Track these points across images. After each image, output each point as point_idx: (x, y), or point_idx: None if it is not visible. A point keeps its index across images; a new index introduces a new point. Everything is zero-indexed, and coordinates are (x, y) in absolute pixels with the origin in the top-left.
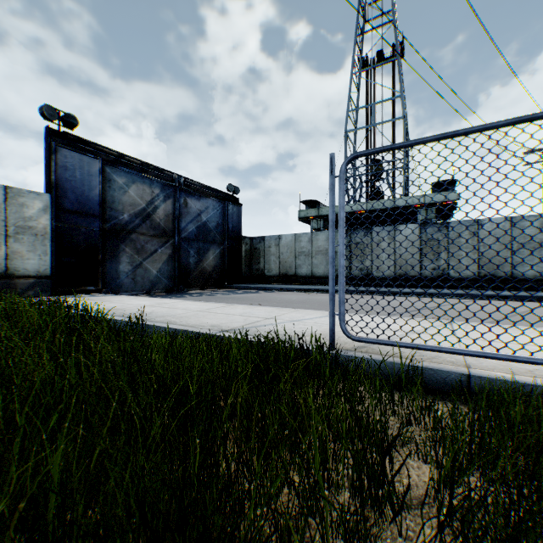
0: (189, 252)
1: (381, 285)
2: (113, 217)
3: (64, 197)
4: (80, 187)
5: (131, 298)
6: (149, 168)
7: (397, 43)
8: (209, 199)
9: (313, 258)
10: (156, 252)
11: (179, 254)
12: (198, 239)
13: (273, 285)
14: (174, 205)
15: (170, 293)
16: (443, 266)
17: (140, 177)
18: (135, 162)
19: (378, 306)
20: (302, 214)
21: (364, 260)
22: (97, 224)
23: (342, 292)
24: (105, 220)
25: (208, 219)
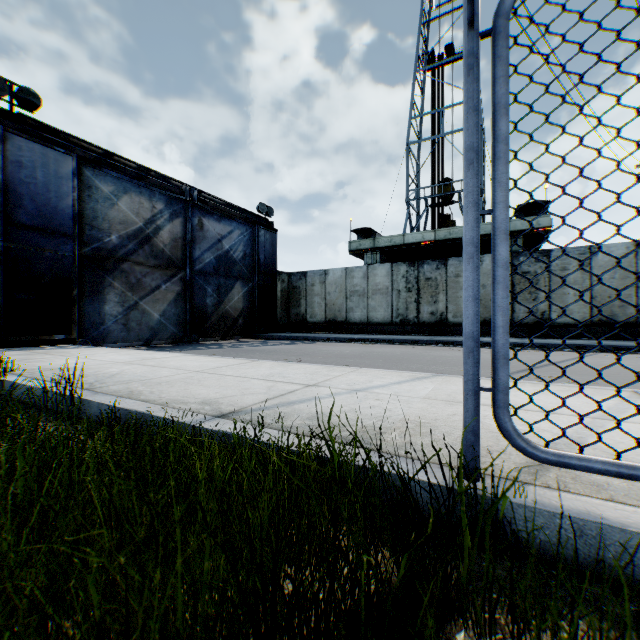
0: (206, 290)
1: (459, 334)
2: (95, 239)
3: (17, 206)
4: (43, 193)
5: (111, 351)
6: (149, 175)
7: None
8: (233, 221)
9: (369, 299)
10: (159, 289)
11: (192, 292)
12: (218, 273)
13: (317, 334)
14: (184, 227)
15: (178, 345)
16: (542, 309)
17: (135, 186)
18: (128, 165)
19: None
20: (353, 245)
21: (436, 302)
22: (71, 247)
23: (503, 331)
24: (83, 242)
25: (231, 247)
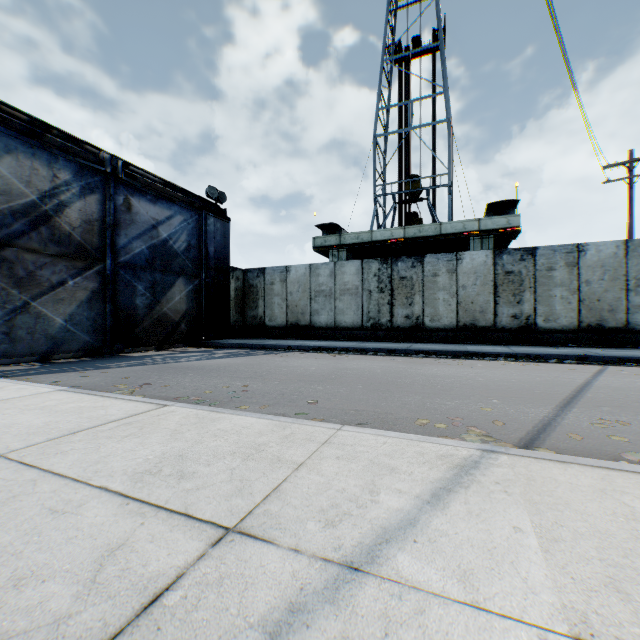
0: (135, 287)
1: (437, 340)
2: None
3: None
4: None
5: None
6: (51, 133)
7: (440, 24)
8: (173, 204)
9: (337, 300)
10: (64, 285)
11: (115, 290)
12: (152, 267)
13: (277, 341)
14: (104, 206)
15: (91, 359)
16: (527, 312)
17: (26, 145)
18: (16, 116)
19: (482, 389)
20: (318, 242)
21: (412, 304)
22: None
23: None
24: None
25: (171, 235)
